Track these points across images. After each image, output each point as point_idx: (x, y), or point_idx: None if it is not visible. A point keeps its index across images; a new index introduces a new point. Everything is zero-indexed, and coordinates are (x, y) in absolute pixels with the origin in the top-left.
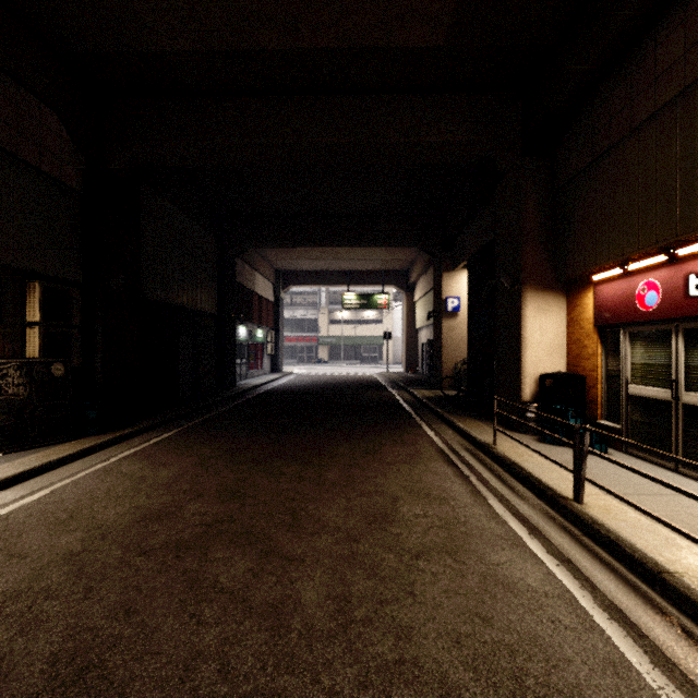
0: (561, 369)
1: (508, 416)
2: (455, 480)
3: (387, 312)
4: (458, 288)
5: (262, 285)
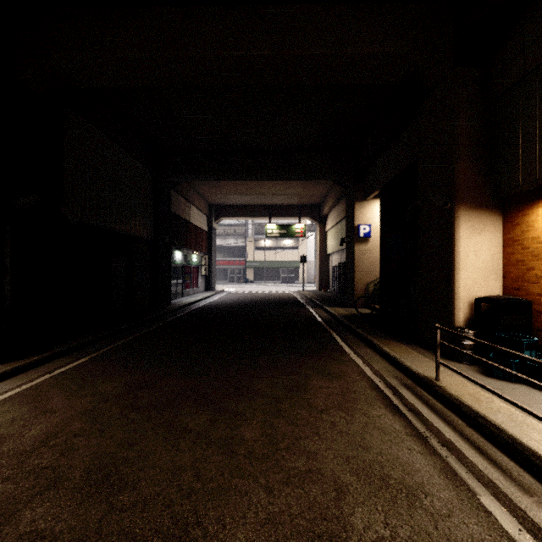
0: (496, 292)
1: (461, 350)
2: (411, 444)
3: (302, 240)
4: (369, 216)
5: (196, 216)
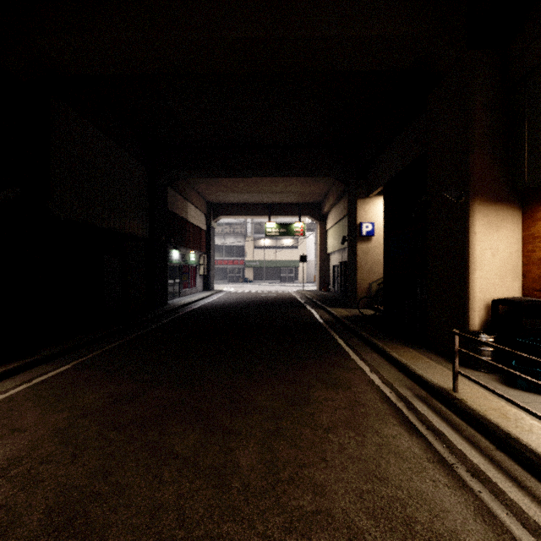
0: (515, 293)
1: (485, 360)
2: (435, 473)
3: (302, 240)
4: (372, 214)
5: (194, 214)
